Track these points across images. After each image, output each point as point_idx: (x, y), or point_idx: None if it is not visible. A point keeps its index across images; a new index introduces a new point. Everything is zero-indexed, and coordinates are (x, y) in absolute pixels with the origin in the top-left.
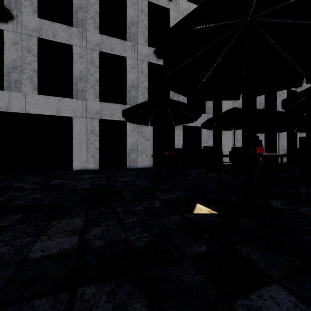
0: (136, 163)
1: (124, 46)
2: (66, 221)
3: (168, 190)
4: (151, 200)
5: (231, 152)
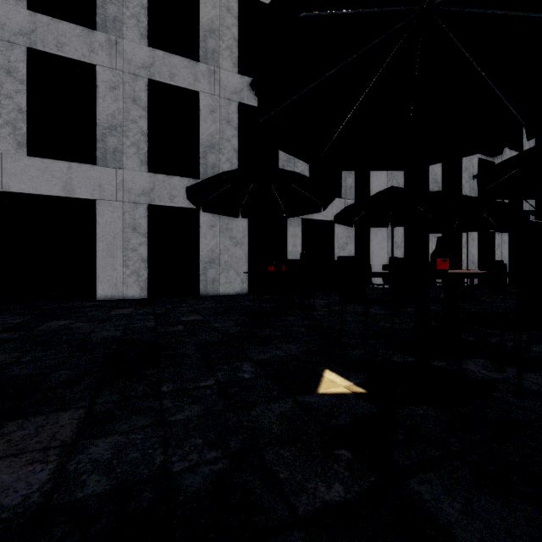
0: (217, 286)
1: (195, 73)
2: (39, 423)
3: (271, 341)
4: (236, 363)
5: (386, 267)
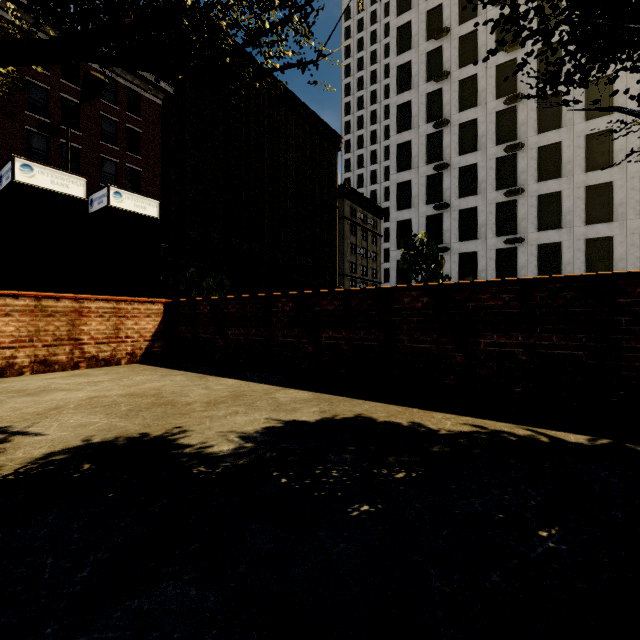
0: None
1: (610, 228)
2: None
3: None
4: None
5: None
